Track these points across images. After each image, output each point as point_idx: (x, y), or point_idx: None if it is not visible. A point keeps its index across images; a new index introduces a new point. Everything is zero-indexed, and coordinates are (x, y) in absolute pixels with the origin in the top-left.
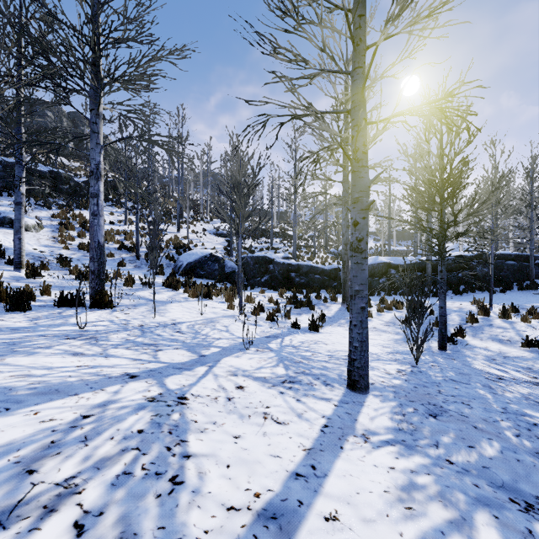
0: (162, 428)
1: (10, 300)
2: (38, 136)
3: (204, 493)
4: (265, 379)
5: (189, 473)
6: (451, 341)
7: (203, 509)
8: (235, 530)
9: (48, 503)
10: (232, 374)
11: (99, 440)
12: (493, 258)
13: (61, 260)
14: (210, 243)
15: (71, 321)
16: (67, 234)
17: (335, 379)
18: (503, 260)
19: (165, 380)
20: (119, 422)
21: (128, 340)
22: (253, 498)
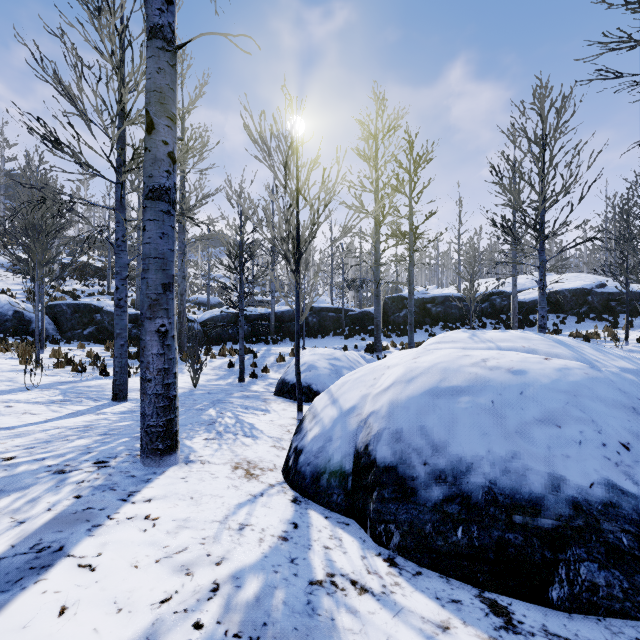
0: None
1: None
2: None
3: None
4: (38, 402)
5: None
6: (254, 376)
7: None
8: None
9: None
10: (3, 402)
11: None
12: (321, 310)
13: None
14: None
15: None
16: None
17: (107, 398)
18: (327, 312)
19: None
20: None
21: None
22: None
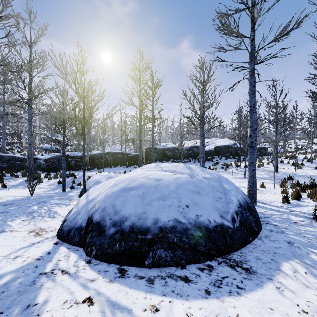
0: None
1: None
2: None
3: None
4: None
5: None
6: (72, 188)
7: None
8: None
9: None
10: None
11: None
12: (114, 153)
13: None
14: None
15: None
16: None
17: None
18: (117, 154)
19: None
20: None
21: None
22: None
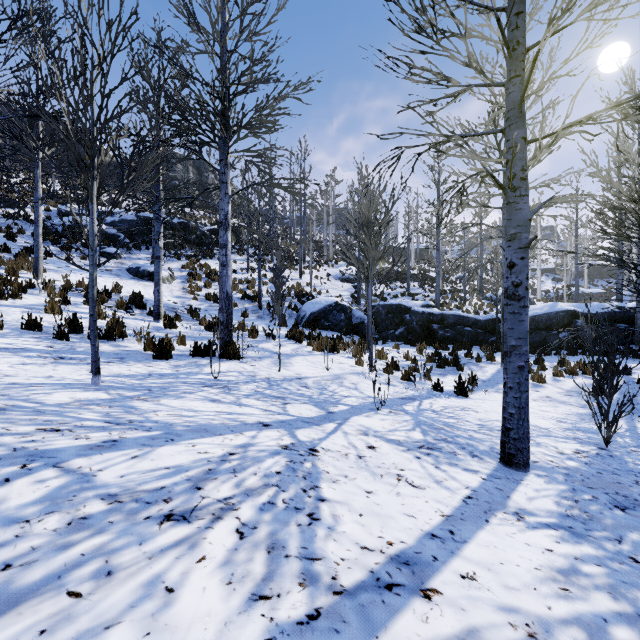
0: (297, 473)
1: (156, 348)
2: (173, 191)
3: (339, 531)
4: (399, 442)
5: (324, 513)
6: None
7: (339, 543)
8: (369, 564)
9: (215, 512)
10: (362, 433)
11: (245, 473)
12: None
13: (191, 311)
14: (334, 290)
15: (205, 370)
16: (195, 285)
17: (485, 451)
18: None
19: (295, 431)
20: (259, 462)
21: (257, 392)
22: (386, 545)
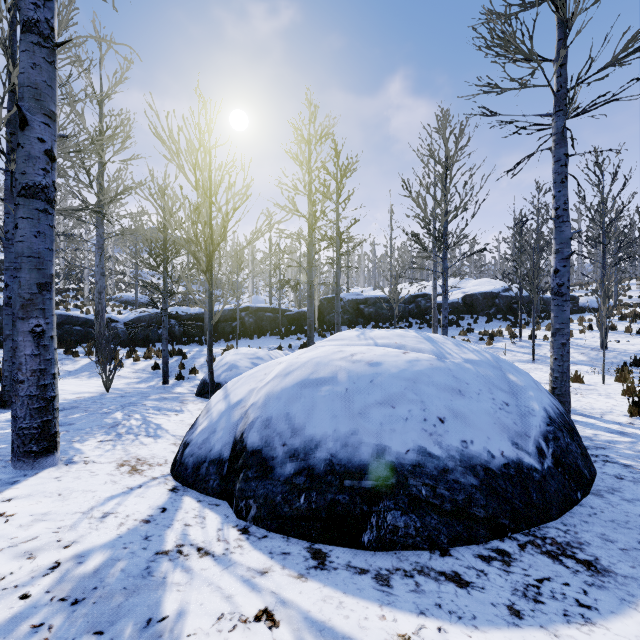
0: None
1: None
2: None
3: None
4: None
5: None
6: (181, 378)
7: None
8: None
9: None
10: None
11: None
12: (258, 310)
13: None
14: None
15: None
16: None
17: None
18: (264, 312)
19: None
20: None
21: None
22: None
